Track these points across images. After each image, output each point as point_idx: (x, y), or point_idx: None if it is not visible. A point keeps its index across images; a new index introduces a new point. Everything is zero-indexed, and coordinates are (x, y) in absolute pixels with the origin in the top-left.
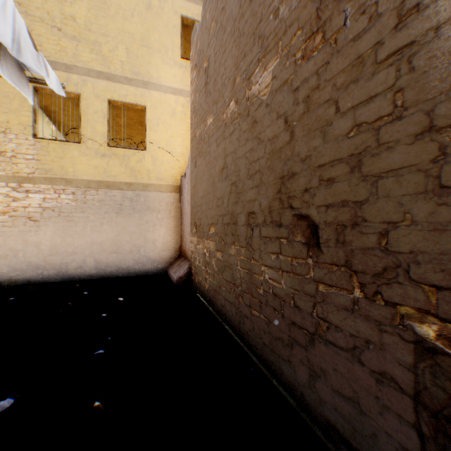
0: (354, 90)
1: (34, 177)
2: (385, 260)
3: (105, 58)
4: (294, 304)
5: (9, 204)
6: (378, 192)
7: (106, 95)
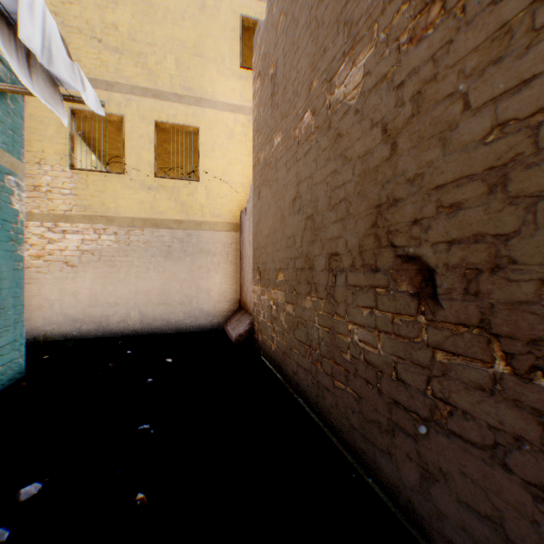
0: (495, 75)
1: (72, 215)
2: None
3: (151, 72)
4: (397, 377)
5: (44, 247)
6: (537, 219)
7: (152, 116)
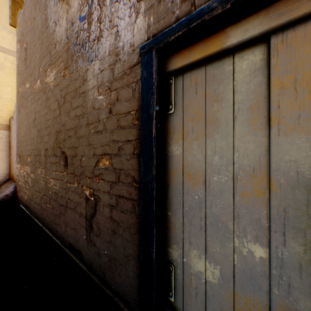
0: (75, 101)
1: None
2: (81, 170)
3: None
4: (61, 195)
5: None
6: (80, 144)
7: None
